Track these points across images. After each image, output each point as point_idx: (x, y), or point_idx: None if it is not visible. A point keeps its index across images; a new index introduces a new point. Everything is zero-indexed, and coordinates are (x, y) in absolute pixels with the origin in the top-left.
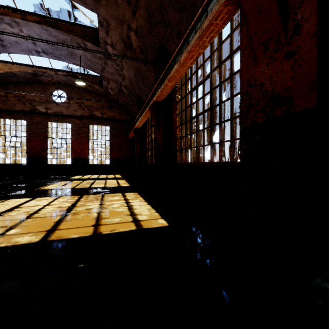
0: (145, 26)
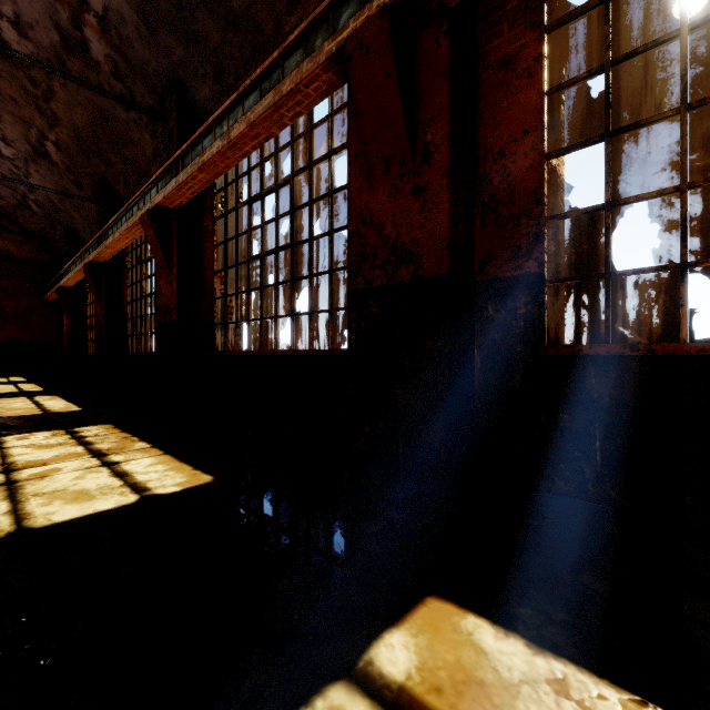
0: (74, 147)
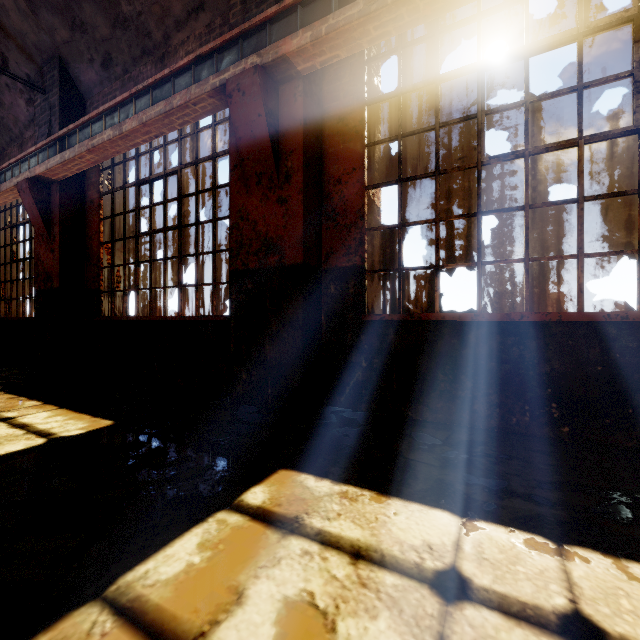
0: None
